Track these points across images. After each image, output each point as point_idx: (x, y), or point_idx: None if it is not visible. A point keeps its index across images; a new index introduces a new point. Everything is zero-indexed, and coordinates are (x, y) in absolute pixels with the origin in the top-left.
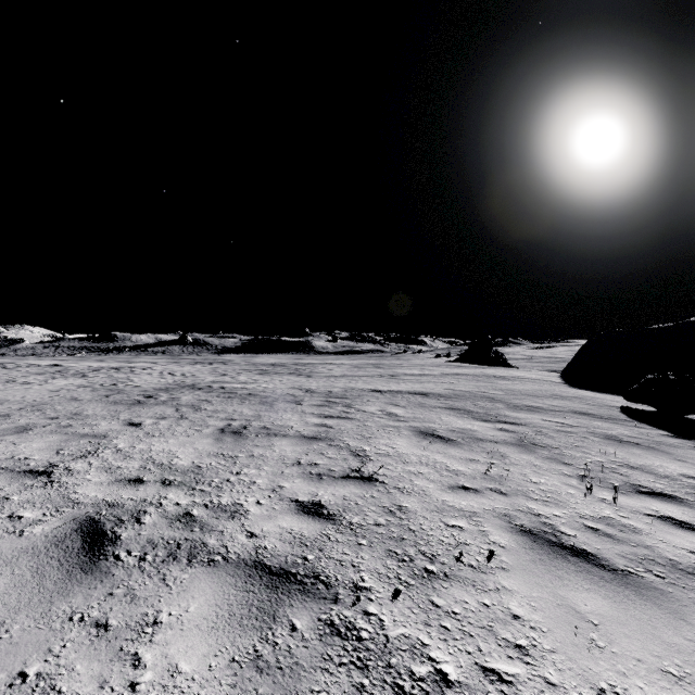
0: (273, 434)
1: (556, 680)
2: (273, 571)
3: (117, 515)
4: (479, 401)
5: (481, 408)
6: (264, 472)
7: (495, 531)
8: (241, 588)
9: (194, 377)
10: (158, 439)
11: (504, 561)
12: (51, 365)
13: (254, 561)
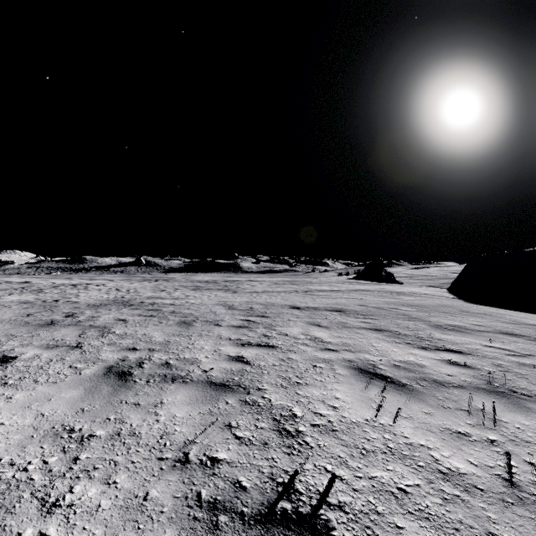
0: (170, 378)
1: None
2: None
3: None
4: (397, 319)
5: (406, 329)
6: (109, 499)
7: None
8: None
9: (136, 293)
10: (1, 391)
11: None
12: (21, 282)
13: None
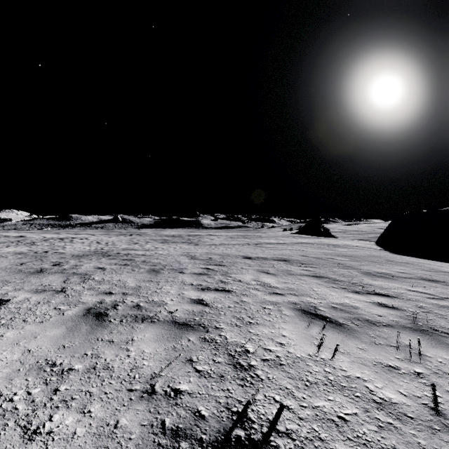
0: (140, 318)
1: None
2: None
3: None
4: (334, 267)
5: (342, 276)
6: (83, 427)
7: None
8: None
9: (113, 245)
10: None
11: None
12: (17, 236)
13: None
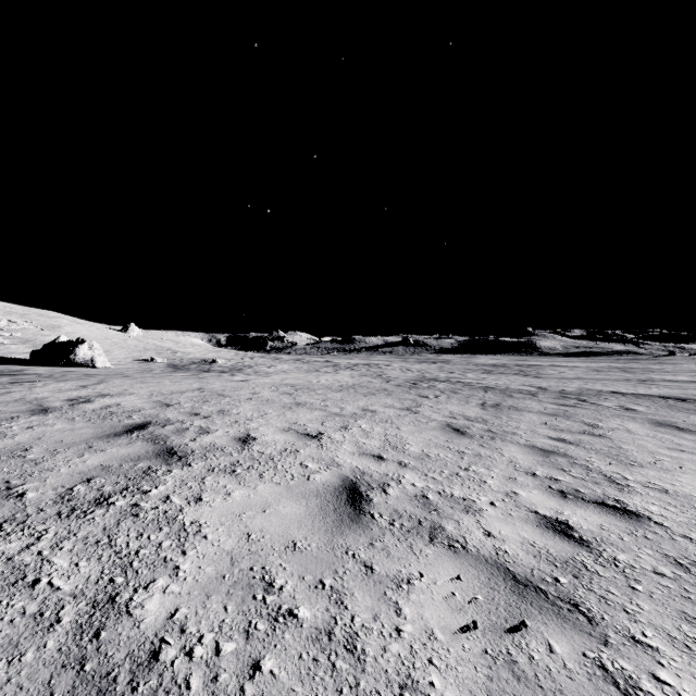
0: (520, 410)
1: (686, 491)
2: (543, 449)
3: (458, 426)
4: None
5: None
6: (523, 425)
7: (692, 465)
8: (530, 450)
9: (429, 373)
10: (446, 404)
11: (687, 472)
12: (325, 361)
13: (532, 446)
